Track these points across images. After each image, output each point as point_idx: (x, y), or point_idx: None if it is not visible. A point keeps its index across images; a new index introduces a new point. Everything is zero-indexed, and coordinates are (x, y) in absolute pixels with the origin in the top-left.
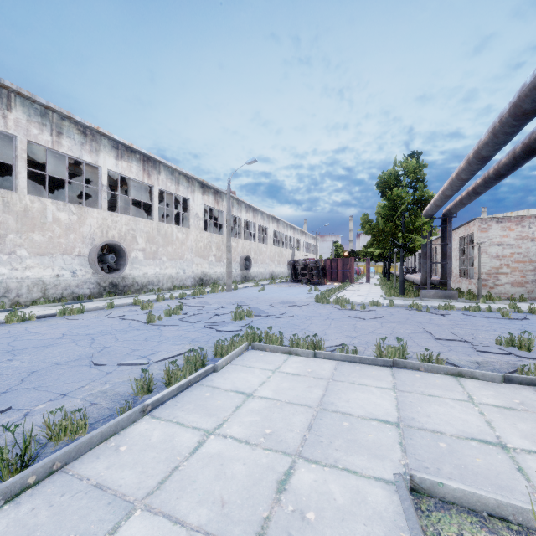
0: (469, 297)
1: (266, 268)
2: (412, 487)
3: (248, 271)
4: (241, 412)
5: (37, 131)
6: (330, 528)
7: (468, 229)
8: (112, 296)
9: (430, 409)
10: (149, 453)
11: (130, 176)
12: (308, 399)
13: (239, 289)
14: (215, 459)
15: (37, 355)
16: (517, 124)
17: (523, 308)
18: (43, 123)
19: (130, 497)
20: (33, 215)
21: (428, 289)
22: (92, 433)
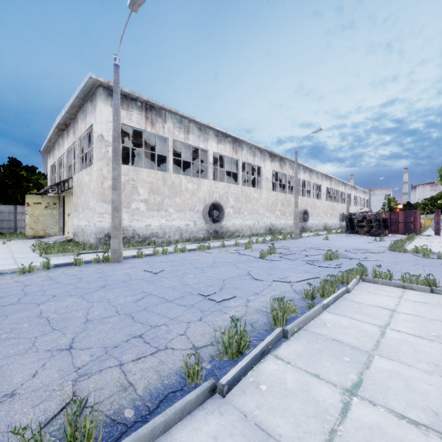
0: None
1: (320, 220)
2: None
3: (305, 223)
4: (397, 319)
5: (177, 132)
6: None
7: None
8: (215, 239)
9: None
10: (350, 330)
11: (225, 154)
12: None
13: (302, 237)
14: (404, 341)
15: (214, 271)
16: None
17: None
18: (180, 127)
19: (362, 349)
20: (175, 186)
21: None
22: (307, 313)
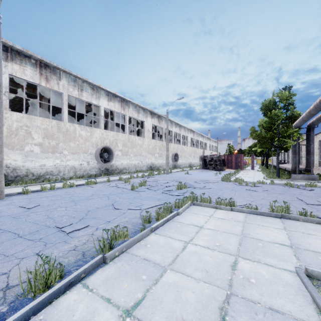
0: None
1: (187, 160)
2: (306, 274)
3: (176, 162)
4: (200, 234)
5: (72, 89)
6: (264, 286)
7: None
8: (106, 175)
9: (310, 241)
10: (162, 248)
11: (114, 110)
12: (234, 231)
13: (172, 172)
14: (195, 253)
15: (86, 203)
16: None
17: None
18: (74, 85)
19: (162, 265)
20: (70, 133)
21: (297, 174)
22: (134, 237)
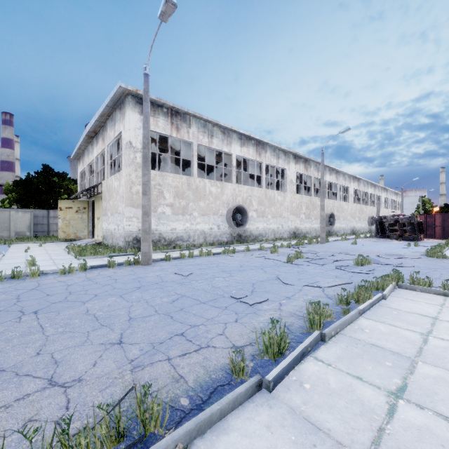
0: None
1: (347, 224)
2: None
3: (332, 227)
4: (440, 327)
5: (201, 137)
6: None
7: None
8: (239, 243)
9: None
10: (389, 336)
11: (248, 157)
12: None
13: (329, 242)
14: (448, 349)
15: (242, 275)
16: None
17: None
18: (204, 131)
19: (404, 355)
20: (200, 190)
21: None
22: (344, 318)
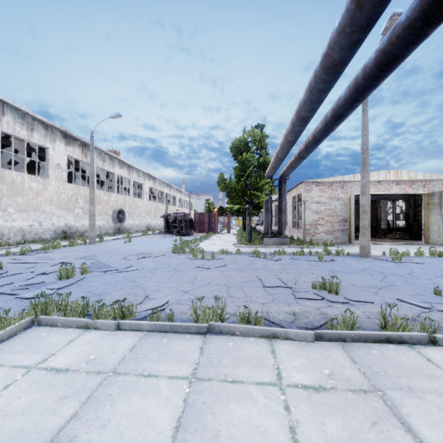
0: (298, 243)
1: (142, 221)
2: None
3: (121, 224)
4: None
5: None
6: None
7: (298, 191)
8: None
9: (223, 417)
10: None
11: None
12: (32, 438)
13: (106, 241)
14: None
15: None
16: (327, 79)
17: (333, 251)
18: None
19: None
20: None
21: (269, 237)
22: None
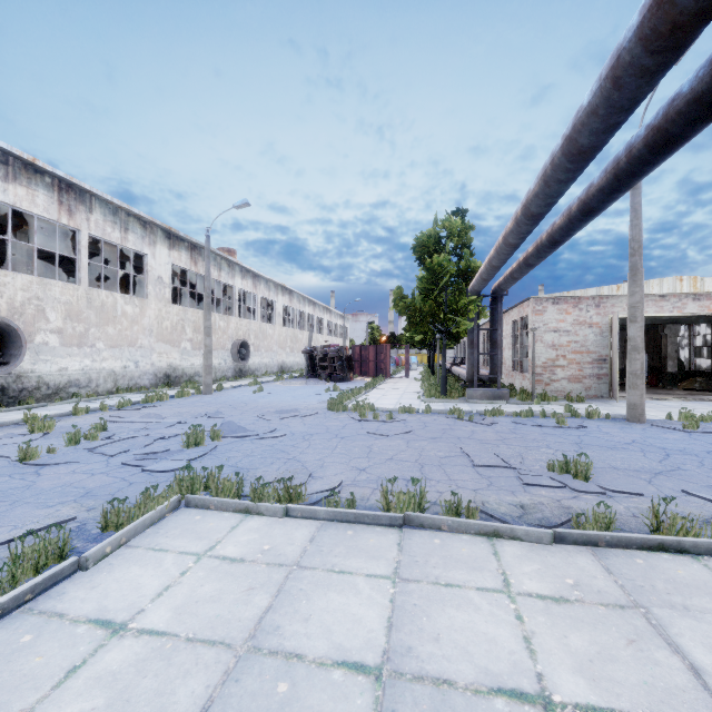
0: (522, 397)
1: (273, 358)
2: None
3: (244, 363)
4: (72, 686)
5: None
6: None
7: (522, 311)
8: None
9: (441, 621)
10: None
11: (32, 211)
12: (234, 625)
13: (225, 390)
14: None
15: None
16: (572, 168)
17: (581, 411)
18: None
19: None
20: None
21: (475, 387)
22: None
